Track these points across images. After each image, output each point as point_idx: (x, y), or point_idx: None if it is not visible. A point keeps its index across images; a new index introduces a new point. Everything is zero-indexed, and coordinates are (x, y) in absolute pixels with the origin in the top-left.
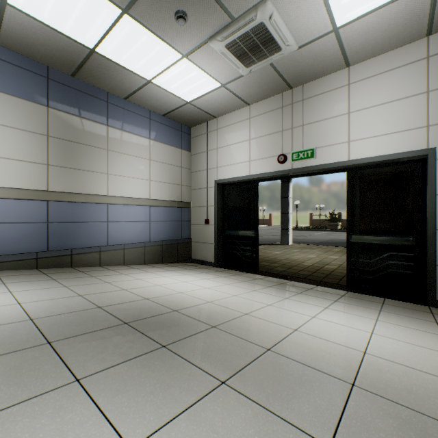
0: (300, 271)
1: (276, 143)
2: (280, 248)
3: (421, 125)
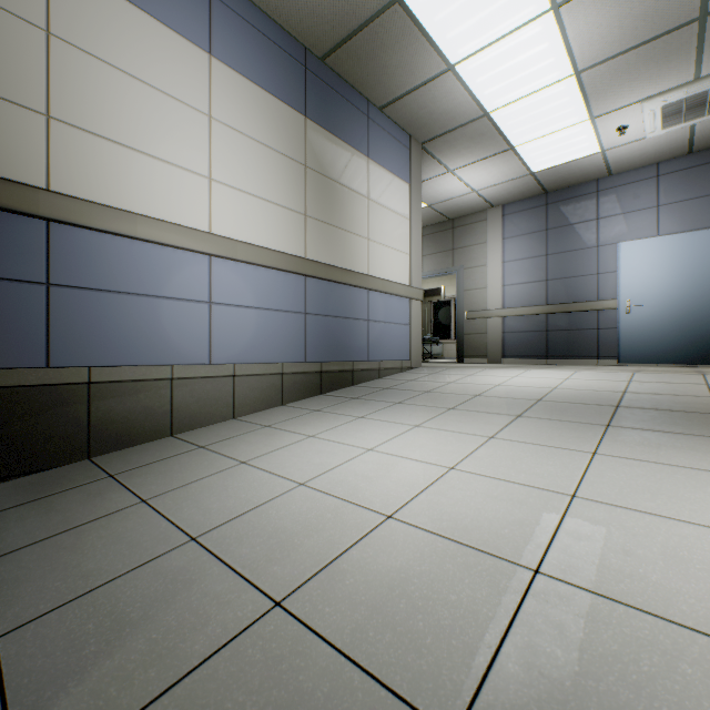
0: None
1: None
2: None
3: None
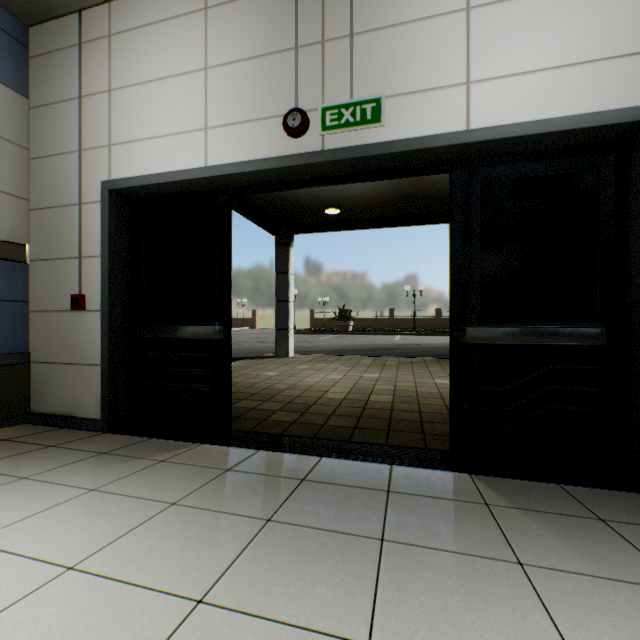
0: (330, 418)
1: (281, 80)
2: (276, 363)
3: (636, 48)
